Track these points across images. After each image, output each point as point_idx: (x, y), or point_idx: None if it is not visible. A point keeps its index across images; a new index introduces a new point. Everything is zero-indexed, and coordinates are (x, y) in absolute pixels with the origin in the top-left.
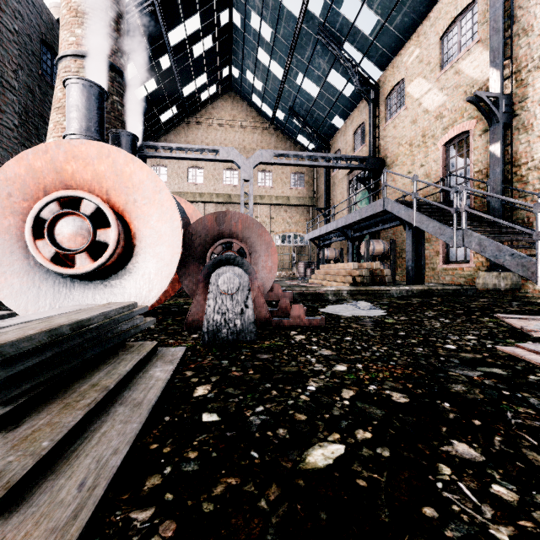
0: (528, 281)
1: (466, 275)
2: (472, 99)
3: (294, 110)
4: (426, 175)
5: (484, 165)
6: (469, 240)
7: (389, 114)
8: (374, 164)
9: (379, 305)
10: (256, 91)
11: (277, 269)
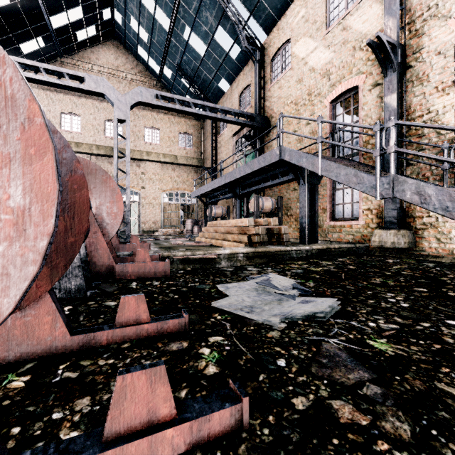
0: (423, 238)
1: (354, 232)
2: (372, 42)
3: (181, 68)
4: (312, 133)
5: (374, 120)
6: (401, 189)
7: (274, 75)
8: (260, 122)
9: (297, 277)
10: (142, 42)
11: (50, 221)
